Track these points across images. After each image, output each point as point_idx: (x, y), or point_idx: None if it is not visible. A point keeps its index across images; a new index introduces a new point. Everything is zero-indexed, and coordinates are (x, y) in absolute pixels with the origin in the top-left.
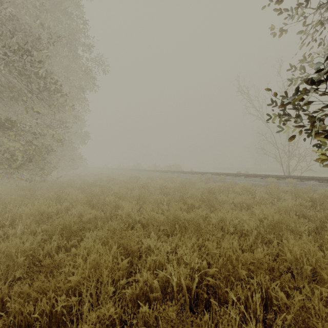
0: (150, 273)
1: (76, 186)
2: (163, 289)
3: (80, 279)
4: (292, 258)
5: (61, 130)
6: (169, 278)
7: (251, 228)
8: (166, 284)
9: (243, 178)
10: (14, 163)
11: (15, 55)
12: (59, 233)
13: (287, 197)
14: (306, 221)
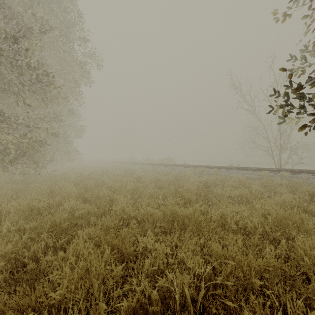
0: (148, 279)
1: (70, 179)
2: (163, 299)
3: (65, 293)
4: (310, 263)
5: (55, 124)
6: (170, 286)
7: (255, 225)
8: (166, 293)
9: (236, 171)
10: (7, 156)
11: (4, 42)
12: (49, 231)
13: (283, 190)
14: (311, 216)
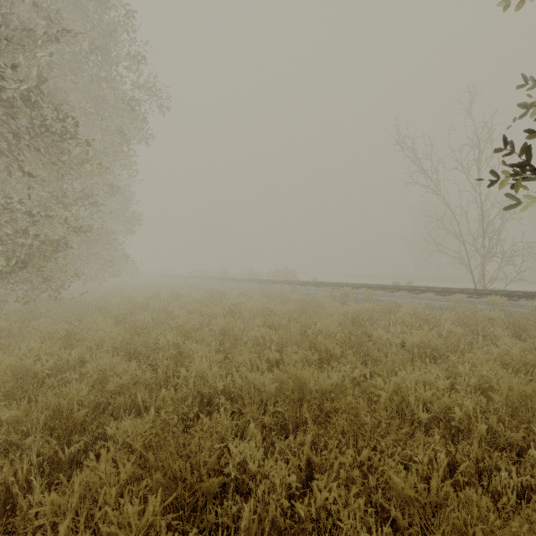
0: None
1: (111, 309)
2: None
3: None
4: None
5: (85, 210)
6: None
7: (468, 414)
8: None
9: (407, 294)
10: None
11: None
12: (46, 428)
13: (499, 332)
14: None
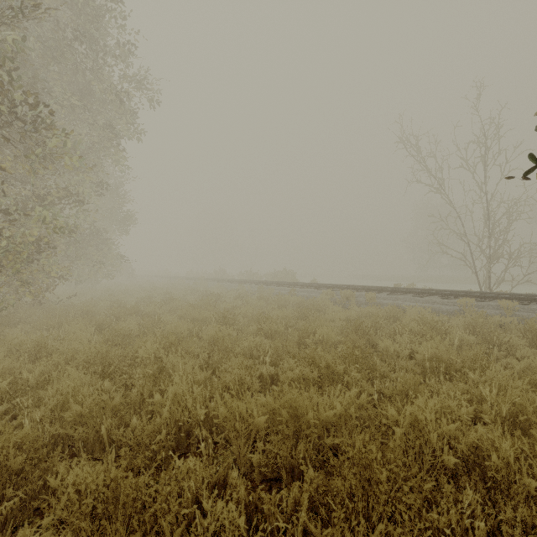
0: None
1: (98, 314)
2: None
3: None
4: None
5: (71, 209)
6: None
7: (507, 461)
8: None
9: (411, 297)
10: None
11: None
12: None
13: (516, 342)
14: None
